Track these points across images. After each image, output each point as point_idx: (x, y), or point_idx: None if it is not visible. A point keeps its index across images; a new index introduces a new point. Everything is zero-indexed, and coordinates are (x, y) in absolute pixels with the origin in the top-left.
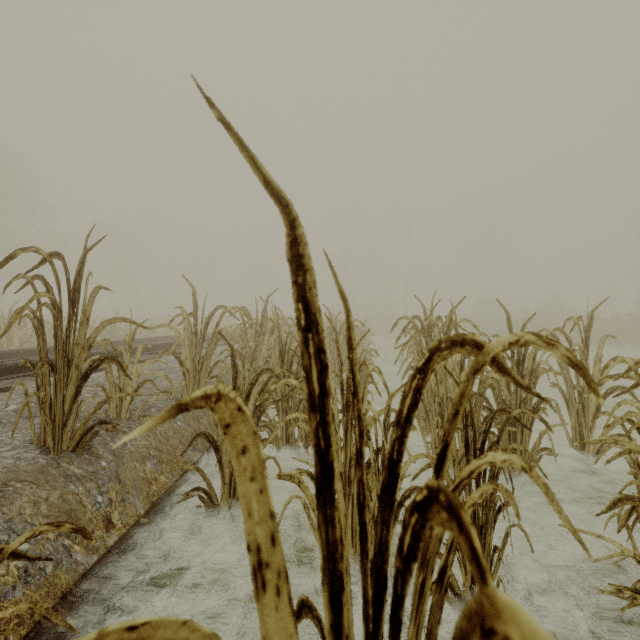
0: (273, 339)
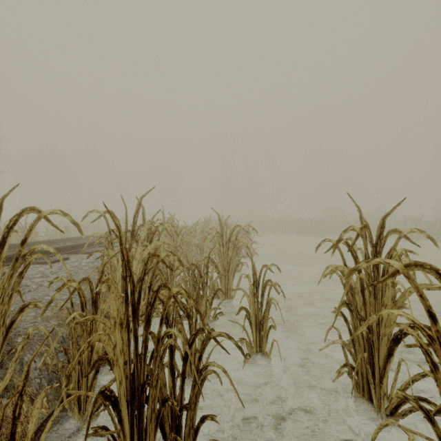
0: (147, 252)
